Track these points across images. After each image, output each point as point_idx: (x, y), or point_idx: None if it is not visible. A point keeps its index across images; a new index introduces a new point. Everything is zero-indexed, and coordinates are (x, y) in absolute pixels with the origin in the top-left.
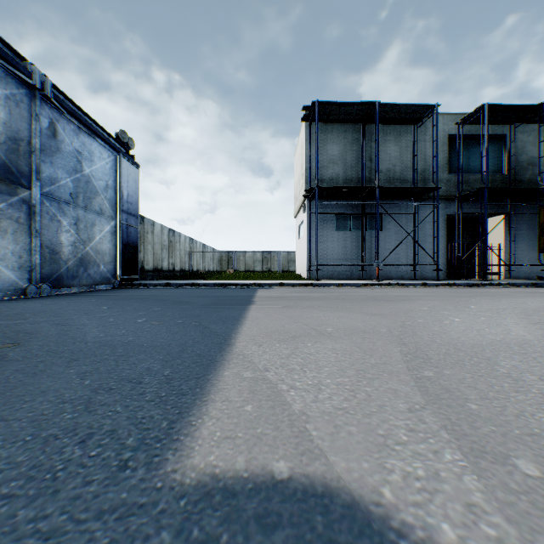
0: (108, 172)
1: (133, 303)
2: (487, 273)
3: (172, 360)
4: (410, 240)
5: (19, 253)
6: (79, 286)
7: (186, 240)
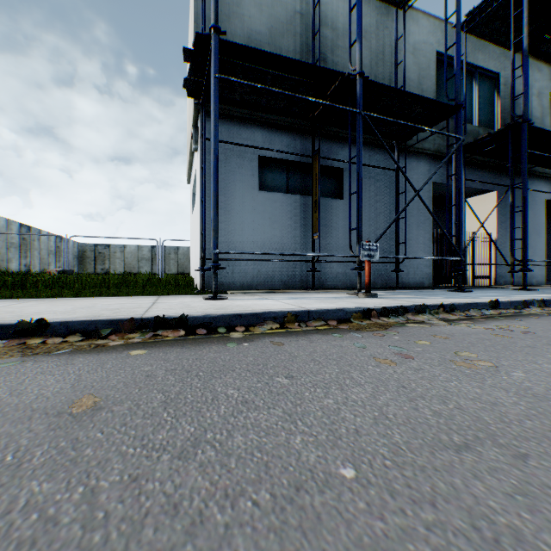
0: None
1: None
2: (477, 276)
3: None
4: (384, 218)
5: None
6: None
7: None
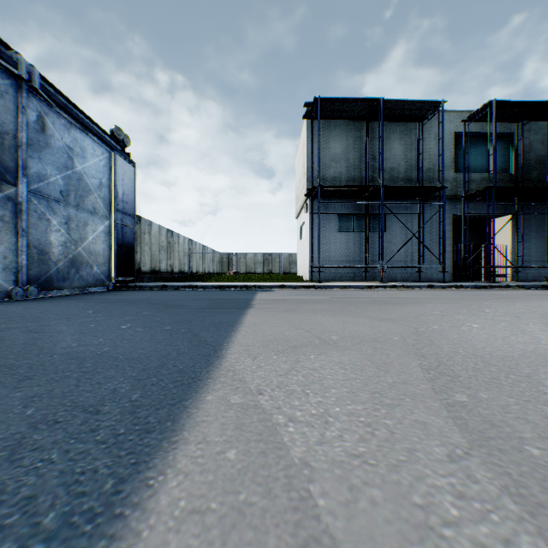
0: (102, 169)
1: (122, 306)
2: (494, 275)
3: (146, 379)
4: (414, 240)
5: (3, 253)
6: (70, 288)
7: (185, 241)
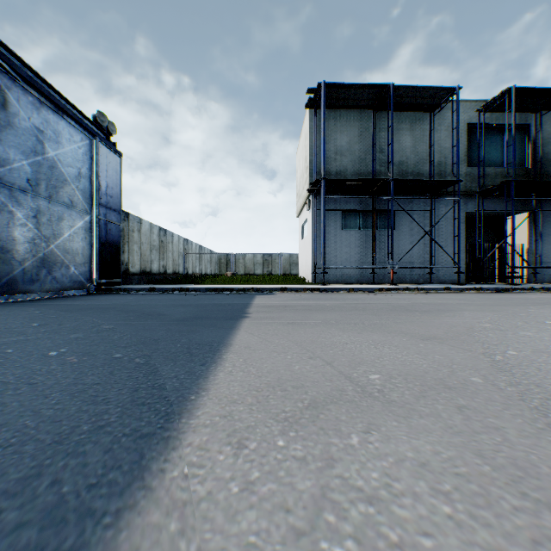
0: (81, 158)
1: (85, 315)
2: (509, 276)
3: None
4: (425, 239)
5: None
6: (40, 291)
7: (180, 240)
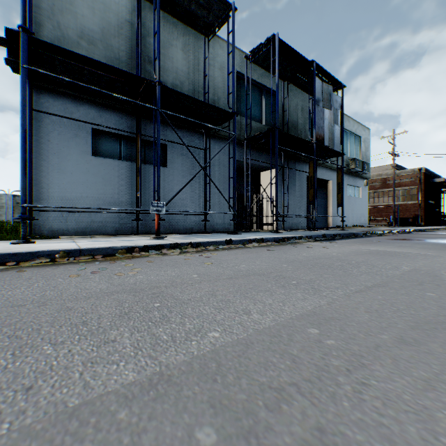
0: None
1: None
2: (266, 224)
3: None
4: (199, 183)
5: None
6: None
7: None
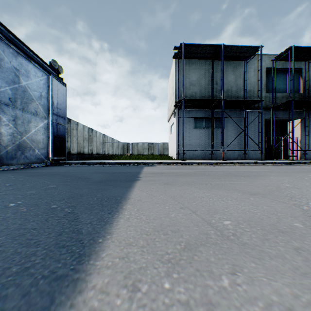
0: (42, 86)
1: (40, 179)
2: (290, 155)
3: None
4: (241, 134)
5: None
6: (17, 164)
7: (100, 135)
